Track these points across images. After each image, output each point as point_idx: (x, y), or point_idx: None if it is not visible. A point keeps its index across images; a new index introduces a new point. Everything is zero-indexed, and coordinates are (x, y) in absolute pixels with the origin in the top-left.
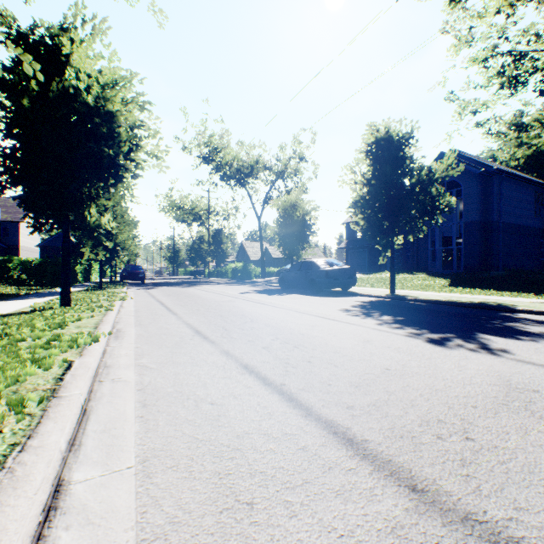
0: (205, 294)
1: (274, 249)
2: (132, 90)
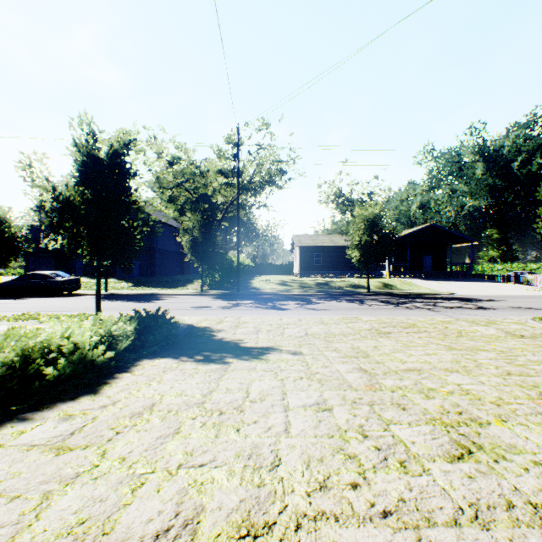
0: None
1: None
2: None
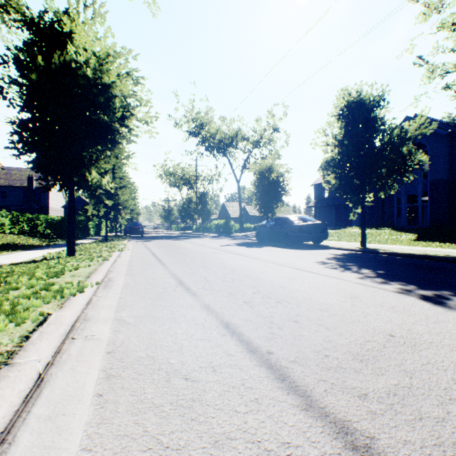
0: (191, 246)
1: (250, 208)
2: (126, 65)
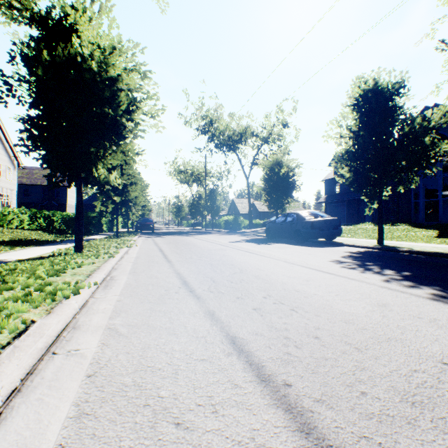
0: (200, 242)
1: (259, 204)
2: (133, 59)
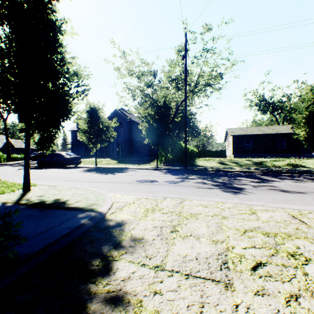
0: None
1: (16, 141)
2: None
